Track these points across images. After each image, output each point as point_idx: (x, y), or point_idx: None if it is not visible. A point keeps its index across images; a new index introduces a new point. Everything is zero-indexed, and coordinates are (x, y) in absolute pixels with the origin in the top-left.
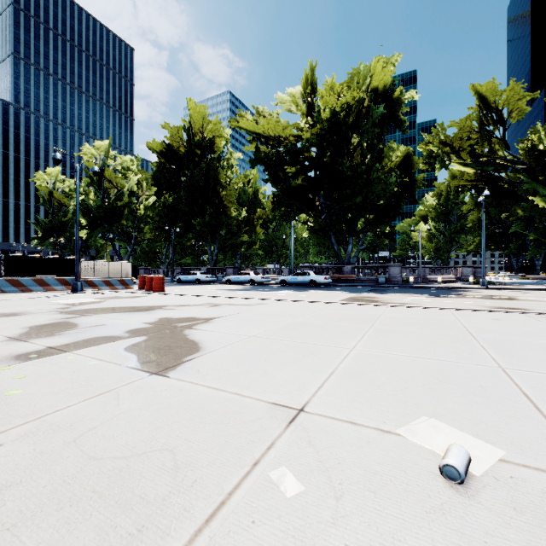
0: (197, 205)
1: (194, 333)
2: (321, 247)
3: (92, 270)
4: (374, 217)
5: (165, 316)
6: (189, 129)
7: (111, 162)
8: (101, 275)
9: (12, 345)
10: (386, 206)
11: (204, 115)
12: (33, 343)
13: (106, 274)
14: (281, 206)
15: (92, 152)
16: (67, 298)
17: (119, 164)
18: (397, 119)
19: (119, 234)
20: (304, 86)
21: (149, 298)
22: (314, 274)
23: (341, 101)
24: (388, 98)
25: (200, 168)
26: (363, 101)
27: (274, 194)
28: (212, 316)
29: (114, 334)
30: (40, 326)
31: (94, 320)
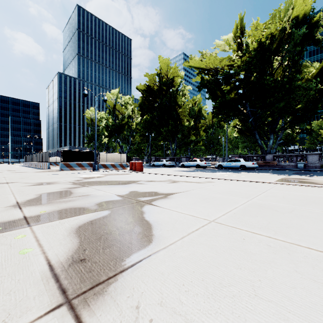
0: (164, 119)
1: (152, 211)
2: (247, 142)
3: (105, 158)
4: (293, 117)
5: (135, 189)
6: (159, 74)
7: (119, 100)
8: (110, 161)
9: (5, 212)
10: (304, 108)
11: (168, 64)
12: (22, 211)
13: (112, 160)
14: (219, 114)
15: (110, 96)
16: (87, 174)
17: (123, 101)
18: (315, 39)
19: (123, 139)
20: (235, 32)
21: (132, 175)
22: (244, 160)
23: (266, 33)
24: (308, 22)
25: (166, 97)
26: (284, 30)
27: (213, 107)
28: (171, 191)
29: (86, 206)
30: (49, 193)
31: (85, 190)
